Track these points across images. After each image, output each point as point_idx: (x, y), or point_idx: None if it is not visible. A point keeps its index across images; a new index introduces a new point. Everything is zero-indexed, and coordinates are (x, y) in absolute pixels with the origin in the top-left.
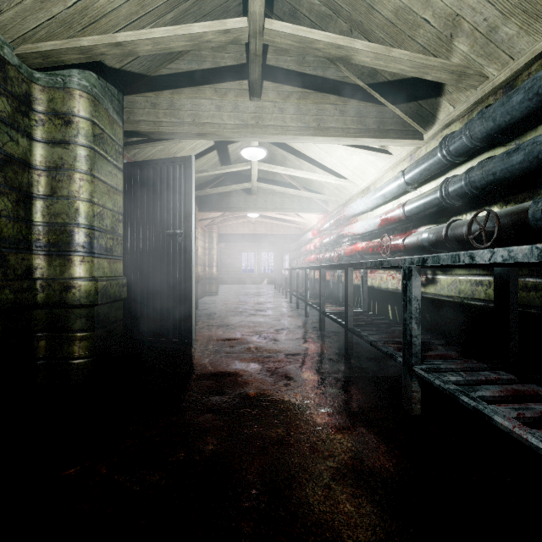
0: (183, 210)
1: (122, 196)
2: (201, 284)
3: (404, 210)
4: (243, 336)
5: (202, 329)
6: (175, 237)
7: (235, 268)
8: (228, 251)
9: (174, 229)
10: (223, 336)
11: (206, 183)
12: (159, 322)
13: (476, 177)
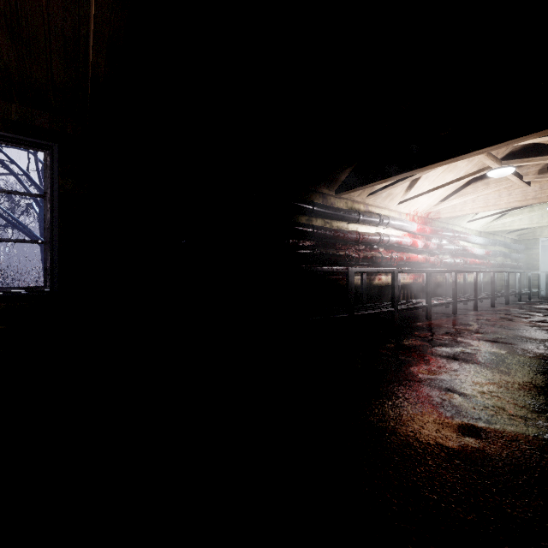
0: None
1: None
2: None
3: (491, 253)
4: None
5: None
6: None
7: None
8: None
9: None
10: None
11: None
12: None
13: (503, 254)
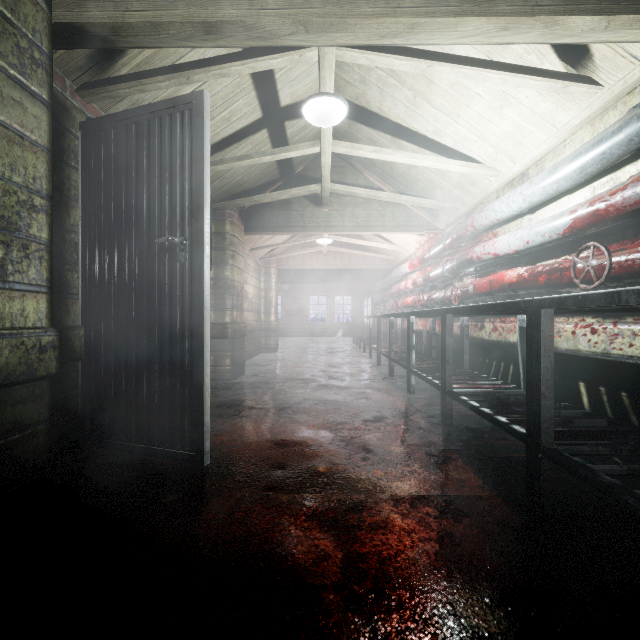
0: (187, 199)
1: (44, 158)
2: (254, 337)
3: None
4: (305, 436)
5: (239, 415)
6: (174, 252)
7: (301, 316)
8: (293, 294)
9: (172, 236)
10: (271, 435)
11: (255, 189)
12: (146, 414)
13: None
